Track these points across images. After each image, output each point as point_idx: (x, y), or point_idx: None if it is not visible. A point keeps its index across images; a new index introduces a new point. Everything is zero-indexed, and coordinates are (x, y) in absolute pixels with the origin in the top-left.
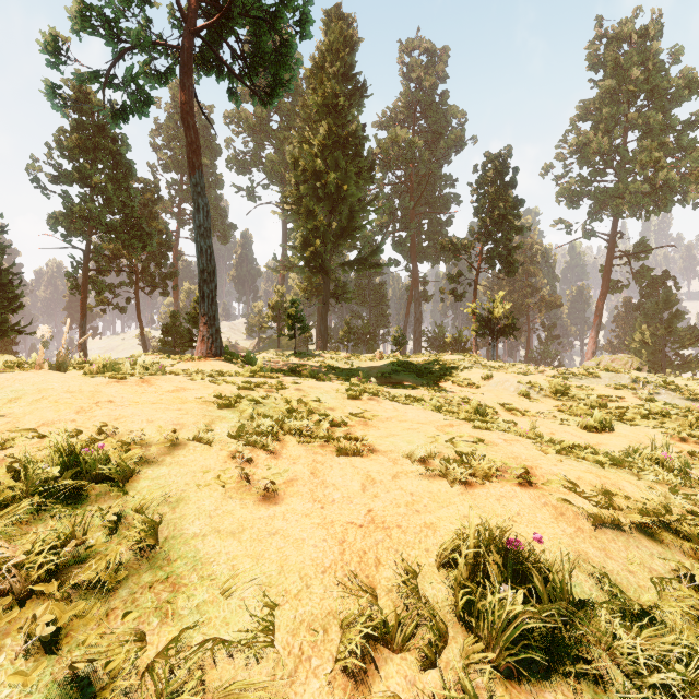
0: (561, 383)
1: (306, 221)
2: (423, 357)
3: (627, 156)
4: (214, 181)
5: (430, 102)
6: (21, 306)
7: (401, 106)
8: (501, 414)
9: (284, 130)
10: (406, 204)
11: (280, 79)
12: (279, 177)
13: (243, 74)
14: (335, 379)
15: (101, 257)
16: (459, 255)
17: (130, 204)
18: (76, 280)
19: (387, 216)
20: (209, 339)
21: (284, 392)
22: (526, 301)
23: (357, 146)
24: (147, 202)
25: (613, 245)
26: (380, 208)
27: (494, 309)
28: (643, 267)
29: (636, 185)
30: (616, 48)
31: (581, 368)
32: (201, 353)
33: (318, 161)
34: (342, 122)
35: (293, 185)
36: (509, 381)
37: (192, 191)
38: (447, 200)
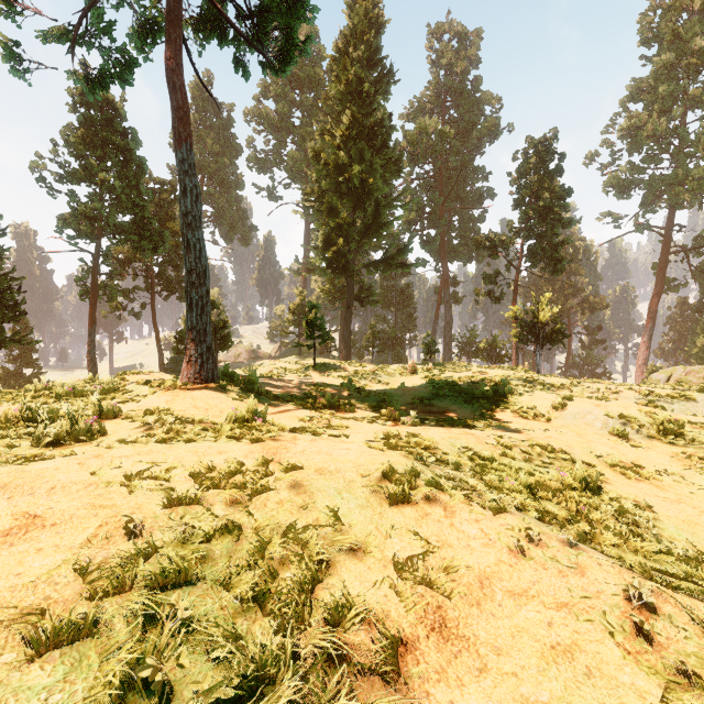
0: (670, 419)
1: (328, 218)
2: (463, 371)
3: (688, 139)
4: (234, 182)
5: (462, 89)
6: (22, 314)
7: (430, 95)
8: (607, 476)
9: (306, 126)
10: (436, 200)
11: (293, 38)
12: (300, 175)
13: (250, 38)
14: (361, 407)
15: (116, 261)
16: (496, 252)
17: (140, 203)
18: (86, 285)
19: (414, 213)
20: (197, 359)
21: (265, 500)
22: (568, 303)
23: (383, 137)
24: (164, 203)
25: (669, 239)
26: (408, 203)
27: (539, 313)
28: (703, 263)
29: (700, 170)
30: (674, 18)
31: (664, 387)
32: (187, 378)
33: (341, 153)
34: (367, 111)
35: (314, 181)
36: (592, 413)
37: (178, 169)
38: (480, 194)
